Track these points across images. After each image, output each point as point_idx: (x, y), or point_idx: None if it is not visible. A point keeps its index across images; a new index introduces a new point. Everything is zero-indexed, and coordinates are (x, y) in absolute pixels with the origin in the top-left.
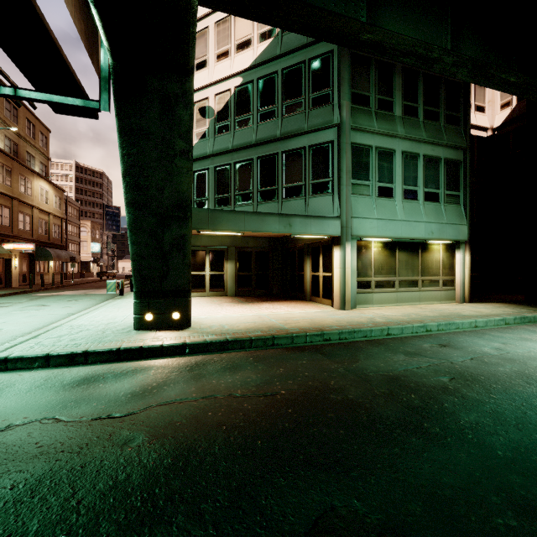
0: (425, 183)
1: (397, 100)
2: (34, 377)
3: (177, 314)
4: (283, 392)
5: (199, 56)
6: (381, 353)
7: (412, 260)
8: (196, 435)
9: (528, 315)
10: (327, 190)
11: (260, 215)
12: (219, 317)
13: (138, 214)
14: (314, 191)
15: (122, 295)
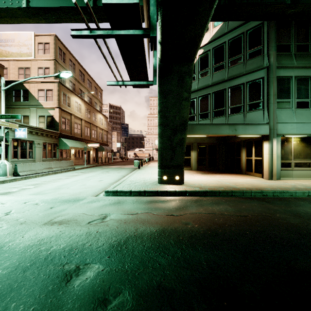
0: None
1: None
2: (131, 198)
3: (177, 177)
4: (249, 215)
5: None
6: (306, 204)
7: None
8: (215, 226)
9: None
10: (259, 107)
11: (217, 125)
12: (195, 180)
13: (163, 129)
14: (249, 109)
15: (139, 168)
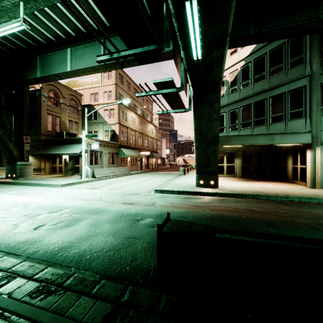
0: None
1: None
2: (172, 195)
3: (212, 182)
4: (256, 210)
5: None
6: (321, 208)
7: None
8: (223, 212)
9: None
10: (301, 116)
11: (253, 135)
12: (231, 185)
13: (199, 143)
14: (291, 117)
15: (184, 174)
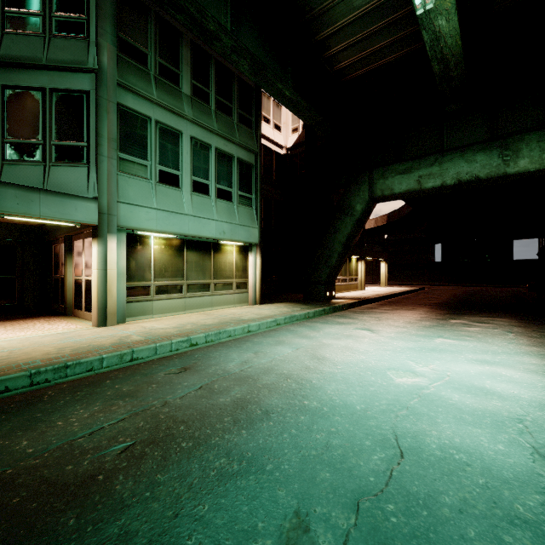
0: (218, 178)
1: (185, 75)
2: None
3: None
4: None
5: None
6: (62, 409)
7: (203, 261)
8: None
9: (296, 313)
10: (80, 159)
11: None
12: None
13: None
14: (59, 157)
15: None
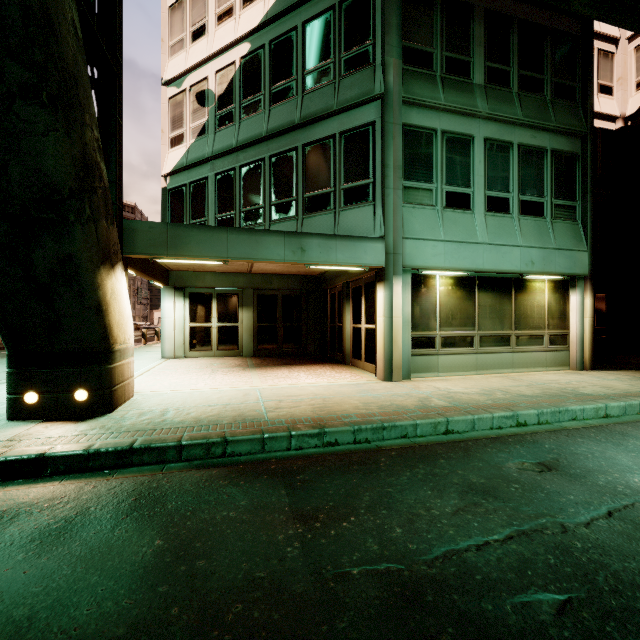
0: (522, 187)
1: (476, 60)
2: None
3: (83, 392)
4: None
5: (196, 21)
6: (411, 489)
7: (501, 305)
8: None
9: None
10: (366, 198)
11: (253, 233)
12: (183, 393)
13: None
14: (347, 201)
15: None
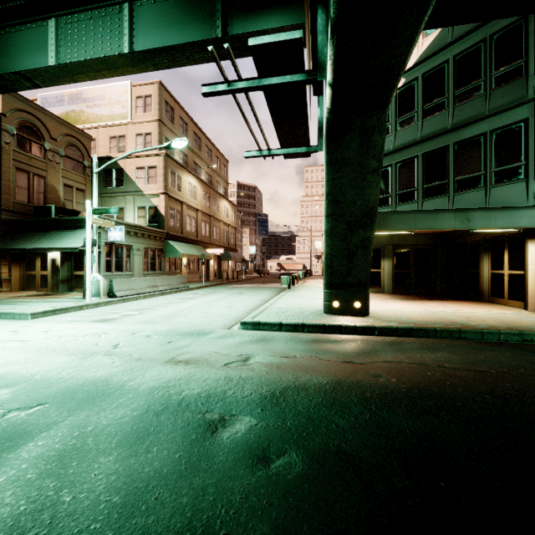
0: None
1: None
2: (282, 335)
3: (358, 303)
4: (492, 371)
5: None
6: None
7: None
8: (426, 383)
9: None
10: (518, 177)
11: (432, 212)
12: (390, 310)
13: (334, 223)
14: (497, 180)
15: (289, 289)
